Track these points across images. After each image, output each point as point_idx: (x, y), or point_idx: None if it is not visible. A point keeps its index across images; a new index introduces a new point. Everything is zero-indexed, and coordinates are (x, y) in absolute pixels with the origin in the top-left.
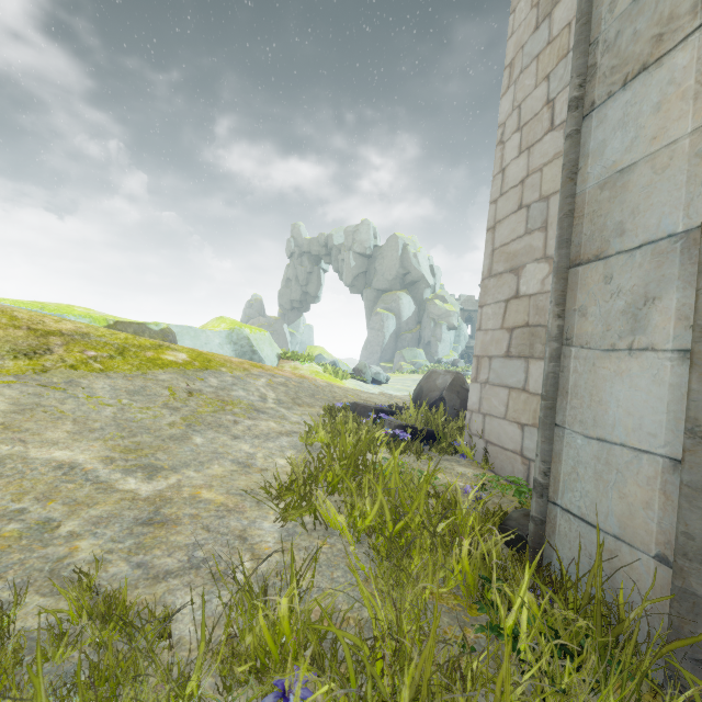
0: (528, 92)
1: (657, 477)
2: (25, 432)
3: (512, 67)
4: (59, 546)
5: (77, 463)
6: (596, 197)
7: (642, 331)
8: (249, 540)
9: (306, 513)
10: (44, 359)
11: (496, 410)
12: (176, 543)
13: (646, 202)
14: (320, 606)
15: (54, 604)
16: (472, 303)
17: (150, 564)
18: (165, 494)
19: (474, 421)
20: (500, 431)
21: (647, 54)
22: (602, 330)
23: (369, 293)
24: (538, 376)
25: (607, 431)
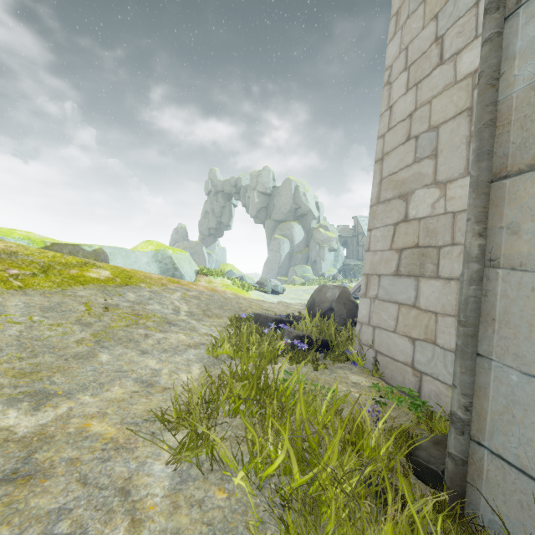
0: (415, 34)
1: None
2: None
3: (399, 15)
4: None
5: None
6: (528, 100)
7: None
8: (132, 494)
9: (202, 453)
10: None
11: (386, 324)
12: (35, 511)
13: None
14: None
15: None
16: (347, 231)
17: None
18: (47, 429)
19: (364, 332)
20: (390, 343)
21: None
22: None
23: (269, 223)
24: (429, 294)
25: None
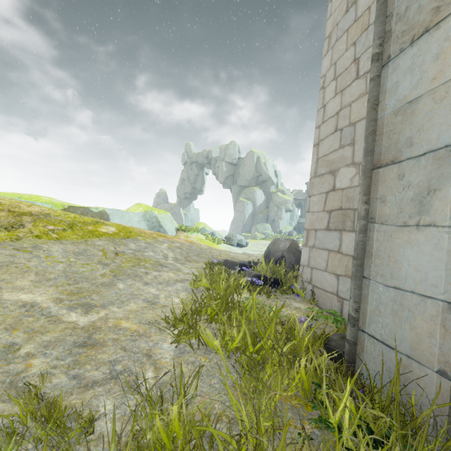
0: (341, 54)
1: (438, 315)
2: (2, 281)
3: (330, 38)
4: (18, 364)
5: (36, 303)
6: (391, 121)
7: (426, 213)
8: (153, 357)
9: (193, 337)
10: (18, 231)
11: (320, 265)
12: (101, 360)
13: (429, 123)
14: (201, 412)
15: (10, 408)
16: (301, 194)
17: (83, 376)
18: (96, 324)
19: (305, 272)
20: (323, 279)
21: (429, 21)
22: (397, 212)
23: (235, 188)
24: (348, 243)
25: (401, 282)
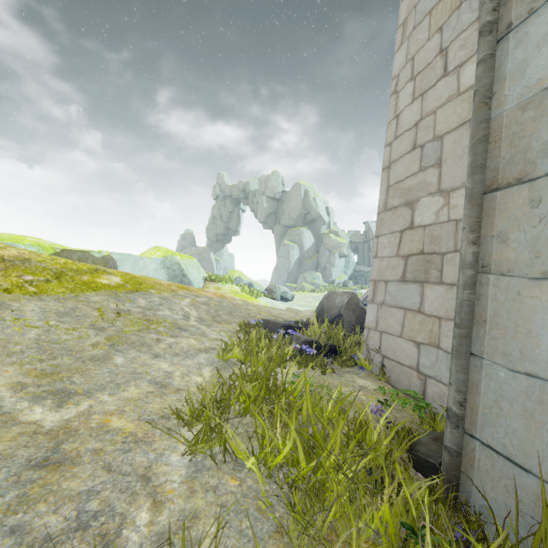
0: (421, 45)
1: None
2: None
3: (405, 25)
4: None
5: None
6: (516, 119)
7: None
8: (153, 480)
9: (216, 445)
10: None
11: (392, 329)
12: (67, 492)
13: None
14: None
15: None
16: (358, 236)
17: (28, 527)
18: (71, 424)
19: (371, 338)
20: (396, 348)
21: None
22: (529, 257)
23: (278, 228)
24: (433, 299)
25: (539, 366)
